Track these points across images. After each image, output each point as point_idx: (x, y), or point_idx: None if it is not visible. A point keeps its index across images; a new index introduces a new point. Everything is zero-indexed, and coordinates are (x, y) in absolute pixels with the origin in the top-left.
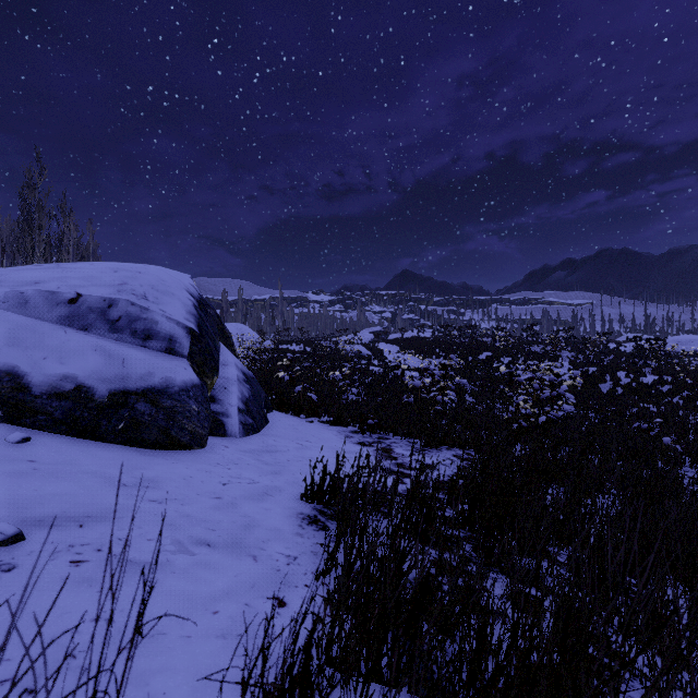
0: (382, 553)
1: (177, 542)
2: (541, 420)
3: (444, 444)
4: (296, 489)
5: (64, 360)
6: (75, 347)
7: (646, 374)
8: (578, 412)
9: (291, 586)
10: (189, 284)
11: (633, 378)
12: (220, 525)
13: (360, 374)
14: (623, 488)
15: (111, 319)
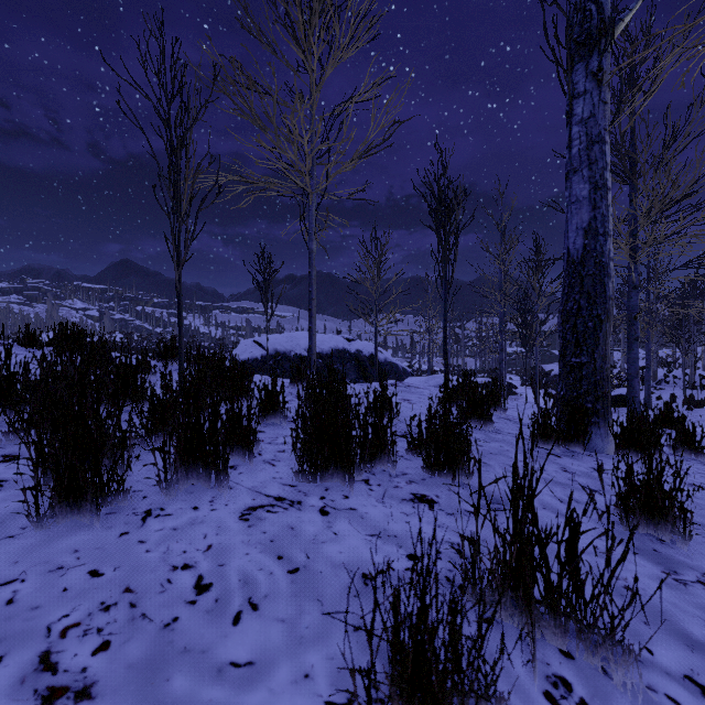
0: None
1: None
2: None
3: None
4: None
5: None
6: None
7: None
8: None
9: None
10: None
11: None
12: None
13: None
14: None
15: None
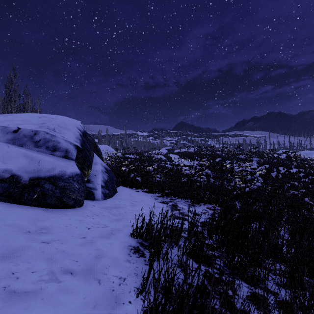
0: (178, 285)
1: (51, 272)
2: (246, 190)
3: (202, 202)
4: (128, 229)
5: (6, 161)
6: (13, 154)
7: (292, 168)
8: (263, 186)
9: (120, 303)
10: (78, 124)
11: (286, 170)
12: (82, 257)
13: (161, 168)
14: (292, 225)
15: (35, 140)
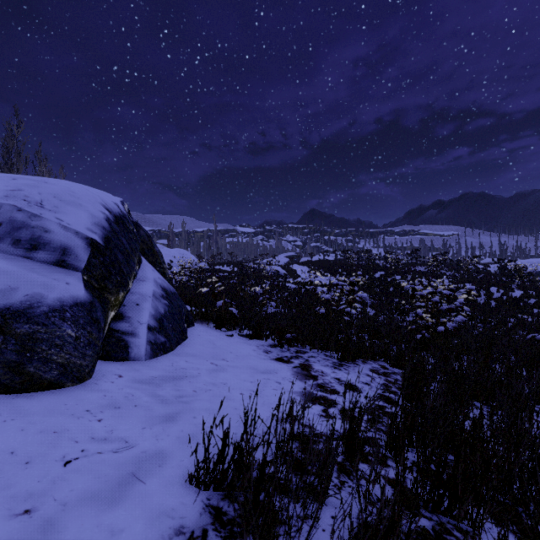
0: None
1: None
2: (440, 330)
3: (359, 357)
4: (188, 452)
5: None
6: None
7: (514, 289)
8: (468, 323)
9: None
10: (111, 201)
11: (503, 293)
12: None
13: (278, 289)
14: None
15: None
